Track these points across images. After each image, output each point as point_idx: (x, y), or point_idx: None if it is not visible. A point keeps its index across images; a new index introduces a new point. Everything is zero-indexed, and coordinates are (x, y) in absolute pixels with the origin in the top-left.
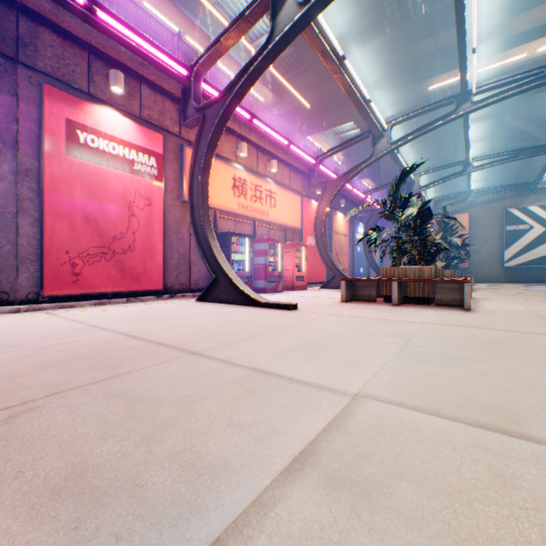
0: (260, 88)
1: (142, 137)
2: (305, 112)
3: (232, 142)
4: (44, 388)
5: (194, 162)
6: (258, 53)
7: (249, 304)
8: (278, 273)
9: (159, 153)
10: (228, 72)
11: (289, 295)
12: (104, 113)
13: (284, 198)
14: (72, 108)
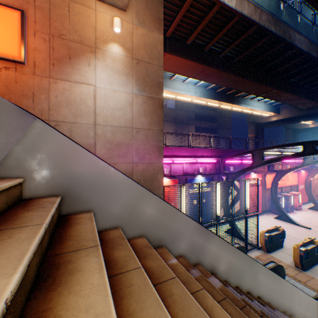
0: (269, 113)
1: (257, 176)
2: (292, 118)
3: (274, 164)
4: (294, 243)
5: (271, 182)
6: (297, 166)
7: (293, 224)
8: (291, 205)
9: (260, 178)
10: (255, 113)
11: (299, 216)
12: (252, 175)
13: (290, 175)
14: (248, 177)
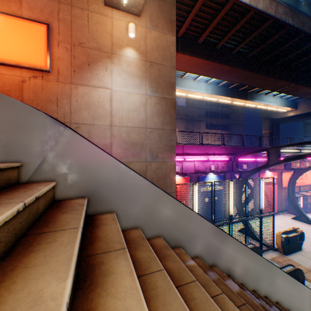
0: (285, 108)
1: (272, 174)
2: None
3: (291, 162)
4: None
5: (288, 181)
6: None
7: None
8: (310, 205)
9: (275, 176)
10: (270, 108)
11: None
12: (266, 173)
13: (310, 174)
14: (262, 175)
